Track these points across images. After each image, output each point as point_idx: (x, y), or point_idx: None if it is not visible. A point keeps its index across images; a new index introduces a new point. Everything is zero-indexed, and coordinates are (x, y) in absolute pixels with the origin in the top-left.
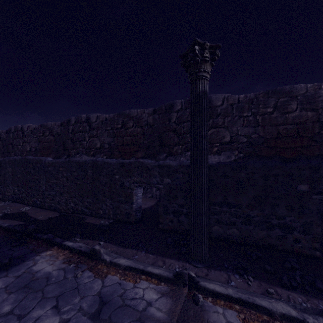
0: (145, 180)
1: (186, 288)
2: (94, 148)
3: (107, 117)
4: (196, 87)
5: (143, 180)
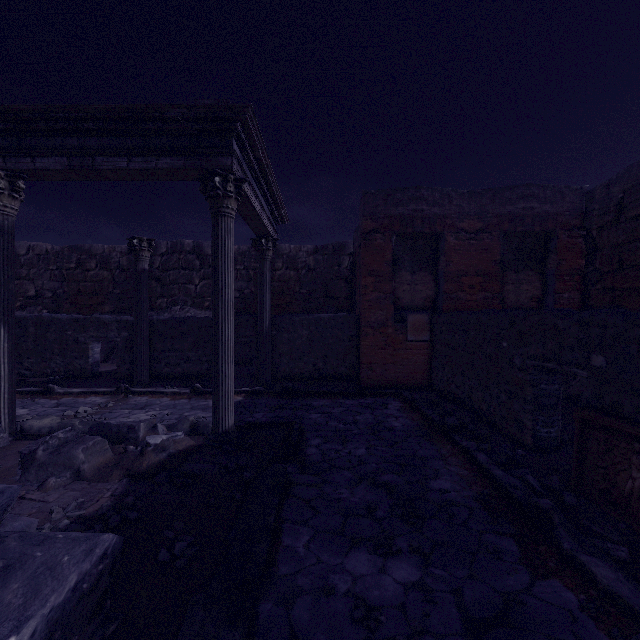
0: (102, 335)
1: (123, 394)
2: (23, 296)
3: (49, 250)
4: (137, 265)
5: (100, 335)
